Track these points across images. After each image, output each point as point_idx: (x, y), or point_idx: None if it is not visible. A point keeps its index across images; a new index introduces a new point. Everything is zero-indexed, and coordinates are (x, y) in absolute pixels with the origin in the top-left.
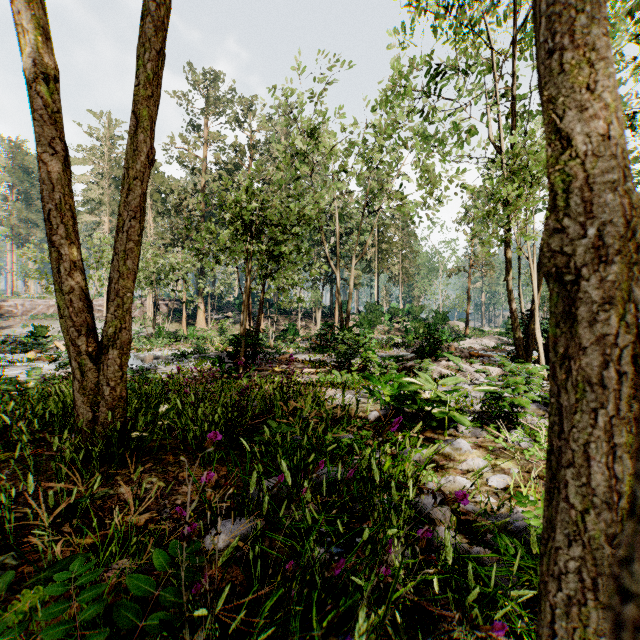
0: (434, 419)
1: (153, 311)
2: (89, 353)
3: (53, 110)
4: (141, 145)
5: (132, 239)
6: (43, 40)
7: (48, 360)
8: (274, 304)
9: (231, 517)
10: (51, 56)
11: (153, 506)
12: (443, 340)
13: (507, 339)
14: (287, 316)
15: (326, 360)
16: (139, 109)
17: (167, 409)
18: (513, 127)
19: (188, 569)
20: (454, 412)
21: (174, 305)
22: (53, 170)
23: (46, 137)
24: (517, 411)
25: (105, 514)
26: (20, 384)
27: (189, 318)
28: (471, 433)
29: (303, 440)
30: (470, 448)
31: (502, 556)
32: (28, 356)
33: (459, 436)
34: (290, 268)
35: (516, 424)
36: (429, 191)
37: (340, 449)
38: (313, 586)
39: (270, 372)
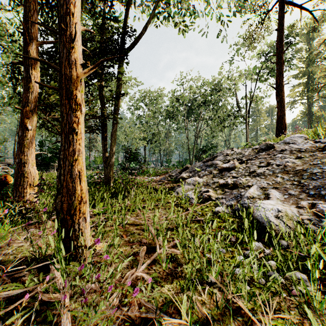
0: None
1: None
2: None
3: None
4: None
5: None
6: None
7: None
8: None
9: None
10: None
11: None
12: None
13: None
14: None
15: None
16: None
17: None
18: None
19: None
20: None
21: None
22: None
23: None
24: None
25: None
26: None
27: None
28: None
29: None
30: None
31: None
32: None
33: None
34: None
35: None
36: None
37: None
38: None
39: None
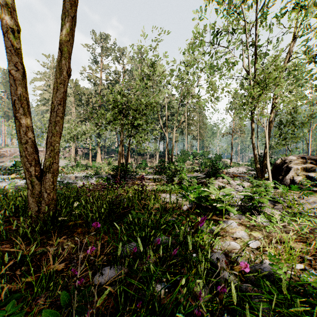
0: (217, 209)
1: (75, 154)
2: (36, 175)
3: (17, 47)
4: (63, 66)
5: (59, 115)
6: (11, 10)
7: (21, 178)
8: (135, 150)
9: (109, 265)
10: (16, 18)
11: (67, 258)
12: (220, 168)
13: (251, 168)
14: (141, 156)
15: (161, 178)
16: (62, 47)
17: (78, 204)
18: (255, 61)
19: (79, 305)
20: (228, 206)
21: (85, 151)
22: (17, 79)
23: (13, 61)
24: (261, 205)
25: (41, 263)
26: (4, 191)
27: (93, 157)
28: (236, 217)
29: (149, 222)
30: (237, 225)
31: (263, 294)
32: (11, 176)
33: (230, 218)
34: (143, 132)
35: (260, 212)
36: (212, 94)
37: (168, 226)
38: (153, 308)
39: (133, 184)
